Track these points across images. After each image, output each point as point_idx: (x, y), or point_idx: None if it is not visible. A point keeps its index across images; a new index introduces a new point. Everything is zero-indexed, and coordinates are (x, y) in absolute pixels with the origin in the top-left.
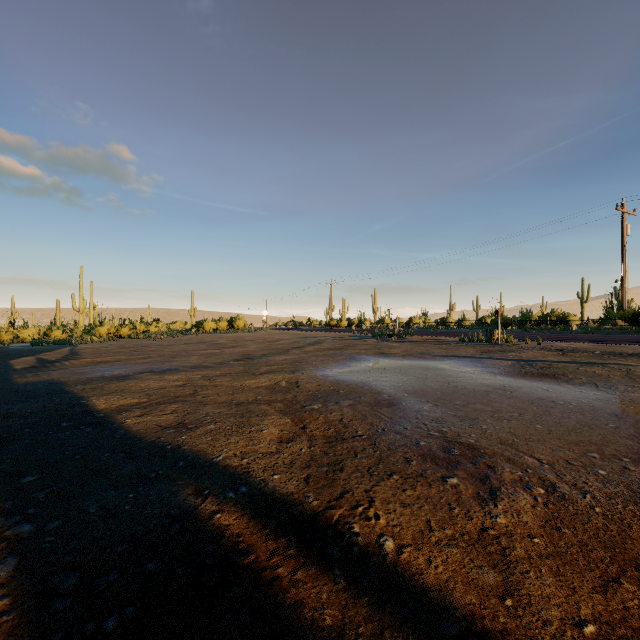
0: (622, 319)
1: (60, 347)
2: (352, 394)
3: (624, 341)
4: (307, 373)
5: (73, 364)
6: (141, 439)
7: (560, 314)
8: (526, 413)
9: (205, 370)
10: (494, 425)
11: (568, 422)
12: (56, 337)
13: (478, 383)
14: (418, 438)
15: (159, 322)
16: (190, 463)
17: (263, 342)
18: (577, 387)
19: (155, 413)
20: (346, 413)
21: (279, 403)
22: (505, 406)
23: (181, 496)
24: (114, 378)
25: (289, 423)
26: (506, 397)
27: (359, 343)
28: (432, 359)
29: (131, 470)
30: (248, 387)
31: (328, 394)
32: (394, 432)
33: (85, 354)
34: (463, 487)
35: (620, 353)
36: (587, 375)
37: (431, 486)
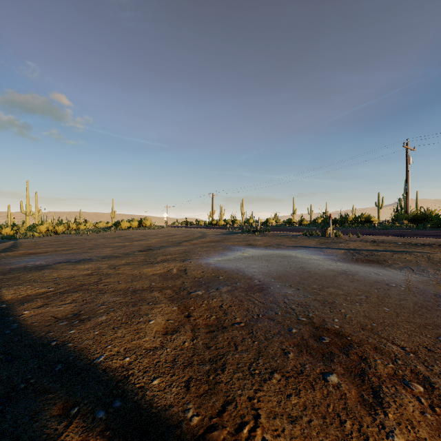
0: (407, 220)
1: (5, 241)
2: (229, 280)
3: (413, 235)
4: (194, 261)
5: (7, 255)
6: (30, 335)
7: (367, 216)
8: (371, 296)
9: (113, 260)
10: (350, 309)
11: (407, 304)
12: (5, 233)
13: (325, 268)
14: (289, 324)
15: (87, 222)
16: (69, 366)
17: (163, 236)
18: (399, 271)
19: (55, 303)
20: (225, 299)
21: (169, 290)
22: (352, 289)
23: (42, 420)
24: (34, 268)
25: (175, 311)
26: (350, 281)
27: (232, 237)
28: (286, 249)
29: (0, 379)
30: (145, 275)
31: (210, 280)
32: (268, 318)
33: (22, 247)
34: (345, 387)
35: (415, 243)
36: (401, 261)
37: (314, 388)
